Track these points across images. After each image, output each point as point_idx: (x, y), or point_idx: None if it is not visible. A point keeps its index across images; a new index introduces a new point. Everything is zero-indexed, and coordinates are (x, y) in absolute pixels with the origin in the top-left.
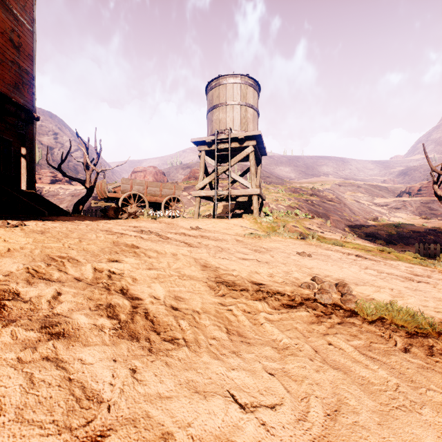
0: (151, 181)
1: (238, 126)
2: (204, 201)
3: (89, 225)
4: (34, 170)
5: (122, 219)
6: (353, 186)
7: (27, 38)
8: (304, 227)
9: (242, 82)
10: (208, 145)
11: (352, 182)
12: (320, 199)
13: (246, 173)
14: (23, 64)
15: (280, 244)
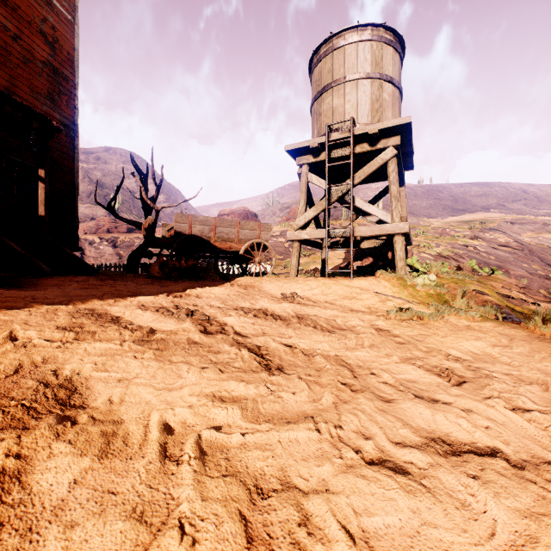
0: (222, 218)
1: (366, 116)
2: (308, 249)
3: (84, 295)
4: (77, 210)
5: (173, 278)
6: (535, 224)
7: (66, 31)
8: (497, 293)
9: (373, 38)
10: (314, 154)
11: (533, 218)
12: (488, 244)
13: (377, 200)
14: (60, 67)
15: (485, 343)
